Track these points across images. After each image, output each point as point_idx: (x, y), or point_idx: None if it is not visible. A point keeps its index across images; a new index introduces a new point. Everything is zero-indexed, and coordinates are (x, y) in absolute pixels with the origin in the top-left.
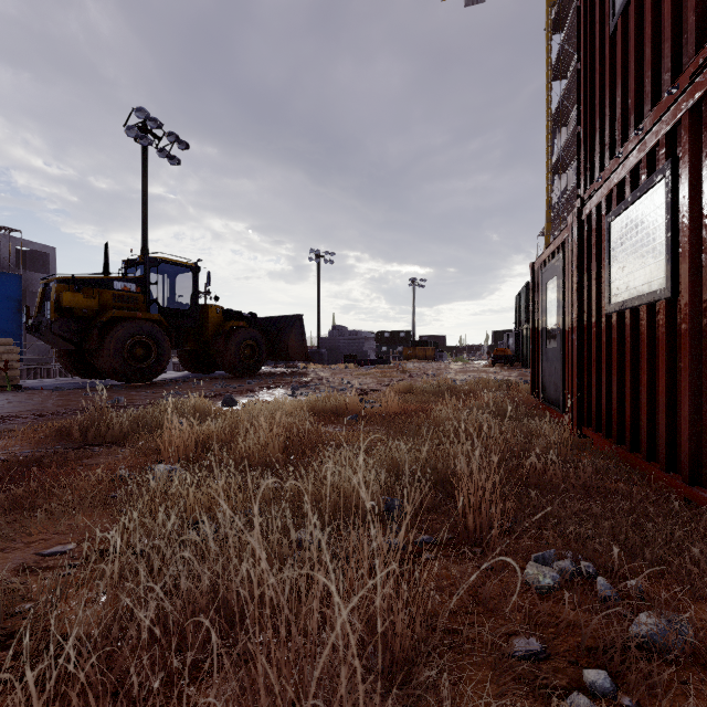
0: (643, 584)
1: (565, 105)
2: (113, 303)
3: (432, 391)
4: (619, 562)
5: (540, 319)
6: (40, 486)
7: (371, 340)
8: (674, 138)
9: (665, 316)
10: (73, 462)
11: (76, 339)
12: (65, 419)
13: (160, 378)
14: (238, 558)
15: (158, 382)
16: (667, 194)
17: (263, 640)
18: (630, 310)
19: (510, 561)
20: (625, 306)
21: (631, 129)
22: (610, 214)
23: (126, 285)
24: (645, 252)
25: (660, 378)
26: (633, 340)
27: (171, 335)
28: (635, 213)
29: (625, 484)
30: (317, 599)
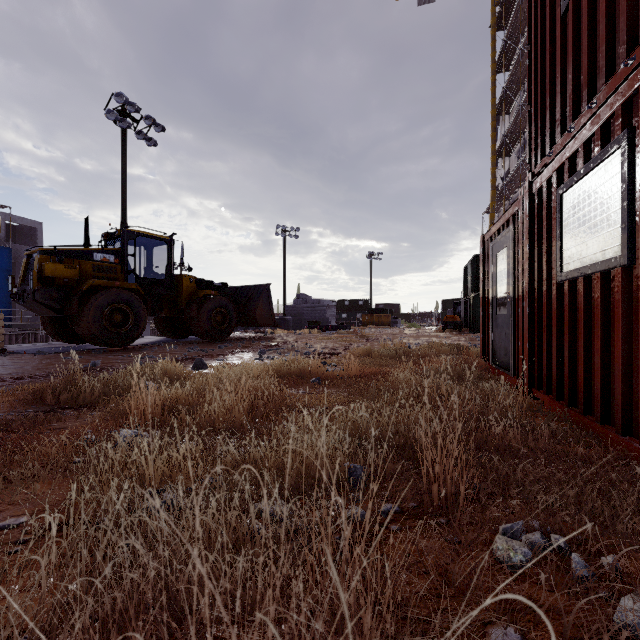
0: (623, 564)
1: (508, 95)
2: (93, 273)
3: (389, 355)
4: (588, 534)
5: (490, 288)
6: (2, 452)
7: (333, 308)
8: (630, 109)
9: (621, 283)
10: (41, 426)
11: (58, 307)
12: (42, 382)
13: (138, 342)
14: (190, 542)
15: (135, 347)
16: (623, 164)
17: (217, 633)
18: (582, 278)
19: (533, 606)
20: (578, 274)
21: (583, 104)
22: (561, 187)
23: (105, 256)
24: (599, 221)
25: (615, 343)
26: (586, 307)
27: (147, 303)
28: (588, 184)
29: (581, 447)
30: (273, 607)
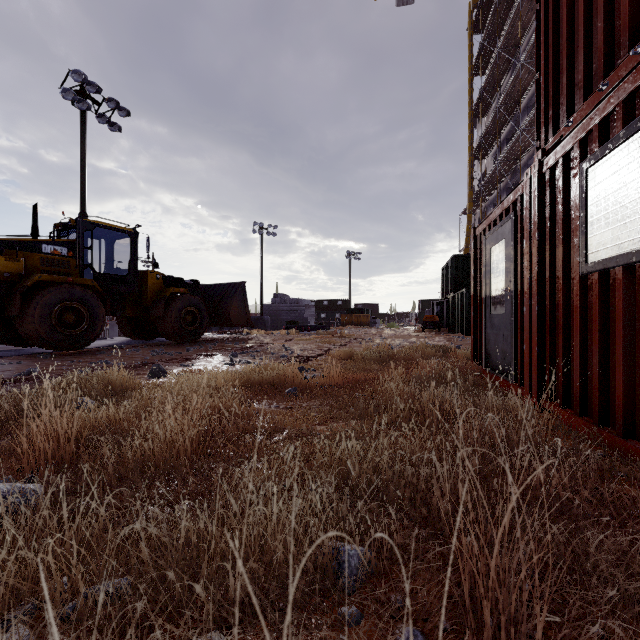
0: None
1: (484, 97)
2: (41, 267)
3: (373, 358)
4: None
5: (483, 285)
6: None
7: (311, 308)
8: None
9: None
10: None
11: None
12: None
13: (97, 345)
14: None
15: (92, 350)
16: None
17: None
18: (622, 268)
19: None
20: (614, 263)
21: (621, 53)
22: (587, 159)
23: (56, 249)
24: None
25: None
26: (627, 304)
27: (106, 301)
28: (631, 150)
29: (634, 485)
30: None
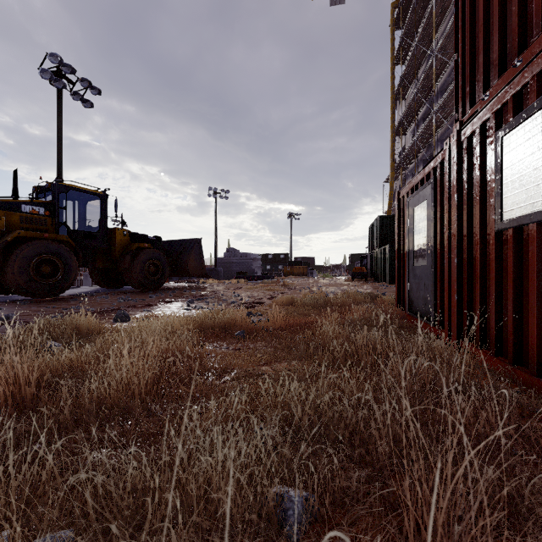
0: None
1: (404, 83)
2: (20, 224)
3: (311, 304)
4: None
5: (407, 241)
6: None
7: (258, 260)
8: None
9: None
10: None
11: None
12: None
13: (71, 292)
14: None
15: (66, 297)
16: None
17: None
18: (535, 225)
19: None
20: (528, 220)
21: (535, 32)
22: (503, 128)
23: (34, 208)
24: None
25: None
26: (540, 257)
27: (79, 254)
28: None
29: None
30: None
